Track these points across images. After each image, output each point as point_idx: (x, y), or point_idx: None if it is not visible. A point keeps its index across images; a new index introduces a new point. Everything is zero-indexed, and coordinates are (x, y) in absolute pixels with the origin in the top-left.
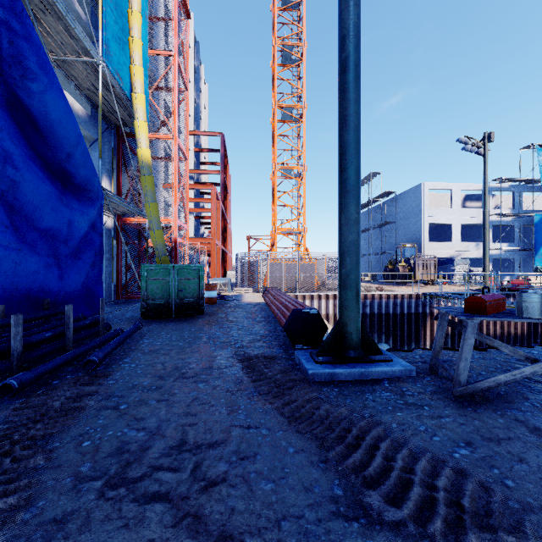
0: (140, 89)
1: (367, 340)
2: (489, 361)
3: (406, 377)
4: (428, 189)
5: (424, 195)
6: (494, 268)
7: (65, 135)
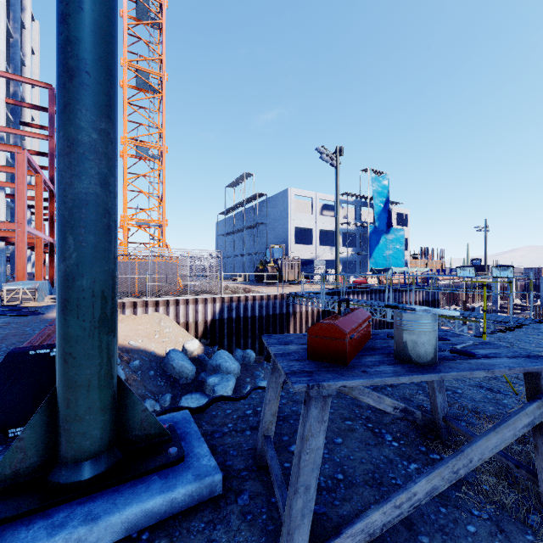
0: None
1: (134, 418)
2: (344, 400)
3: (200, 505)
4: (293, 194)
5: (291, 200)
6: (343, 269)
7: None
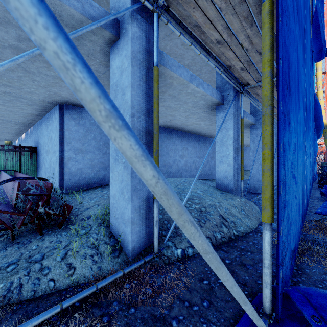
0: (322, 98)
1: None
2: None
3: None
4: None
5: None
6: None
7: (321, 128)
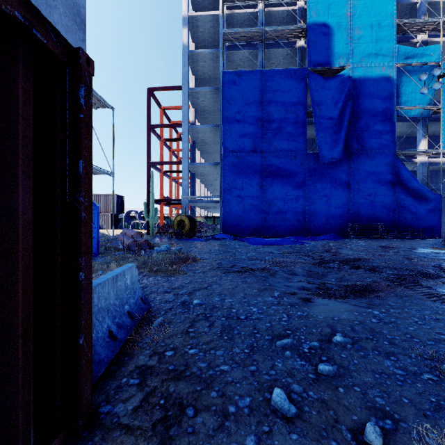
0: None
1: None
2: None
3: None
4: None
5: None
6: None
7: (417, 189)
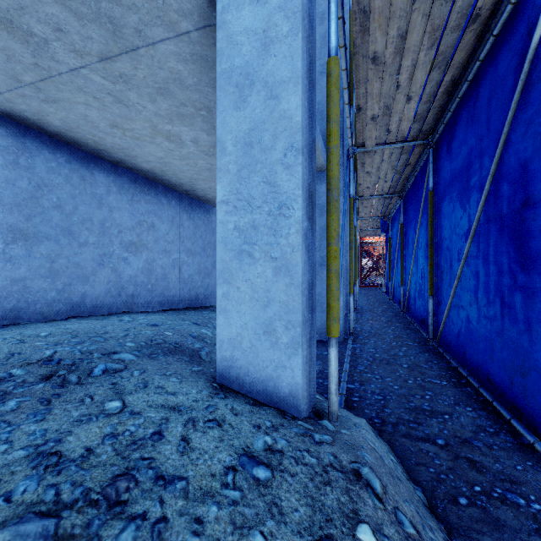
0: None
1: None
2: None
3: None
4: None
5: None
6: None
7: None
